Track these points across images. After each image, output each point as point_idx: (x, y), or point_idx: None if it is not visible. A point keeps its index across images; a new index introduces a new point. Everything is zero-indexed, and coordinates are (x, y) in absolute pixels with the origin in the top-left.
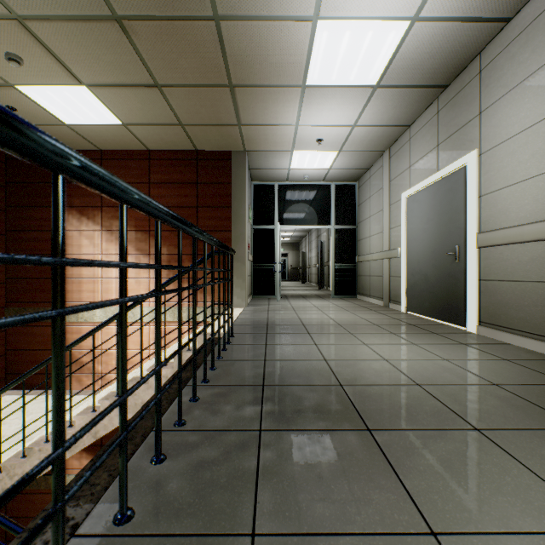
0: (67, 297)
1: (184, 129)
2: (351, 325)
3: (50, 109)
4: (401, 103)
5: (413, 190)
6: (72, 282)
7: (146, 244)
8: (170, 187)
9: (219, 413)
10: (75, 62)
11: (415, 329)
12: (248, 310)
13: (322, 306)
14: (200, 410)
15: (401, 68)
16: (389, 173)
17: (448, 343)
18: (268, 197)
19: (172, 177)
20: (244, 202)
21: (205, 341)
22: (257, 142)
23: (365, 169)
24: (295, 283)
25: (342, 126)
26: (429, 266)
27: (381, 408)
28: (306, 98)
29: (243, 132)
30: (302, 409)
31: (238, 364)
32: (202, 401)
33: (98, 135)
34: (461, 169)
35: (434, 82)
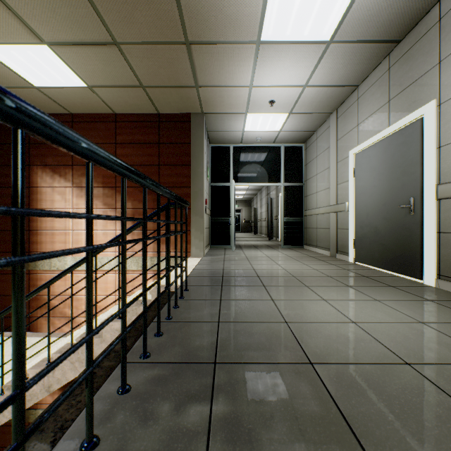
0: (41, 248)
1: (145, 91)
2: (305, 277)
3: (18, 71)
4: (352, 61)
5: (362, 146)
6: (46, 234)
7: (113, 199)
8: (134, 147)
9: (150, 420)
10: (32, 17)
11: (371, 282)
12: (205, 260)
13: (273, 256)
14: (126, 413)
15: (356, 20)
16: (336, 133)
17: (412, 299)
18: (224, 157)
19: (136, 138)
20: (202, 160)
21: (145, 306)
22: (214, 104)
23: (312, 131)
24: (247, 235)
25: (294, 87)
26: (379, 218)
27: (376, 411)
28: (261, 56)
29: (200, 94)
30: (267, 411)
31: (187, 328)
32: (133, 393)
33: (67, 98)
34: (416, 121)
35: (388, 36)
